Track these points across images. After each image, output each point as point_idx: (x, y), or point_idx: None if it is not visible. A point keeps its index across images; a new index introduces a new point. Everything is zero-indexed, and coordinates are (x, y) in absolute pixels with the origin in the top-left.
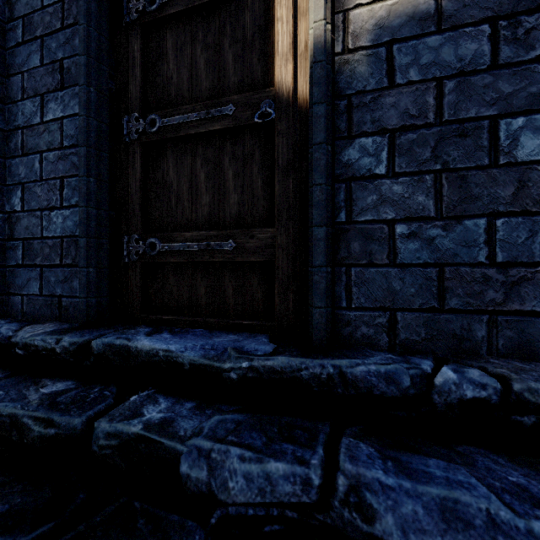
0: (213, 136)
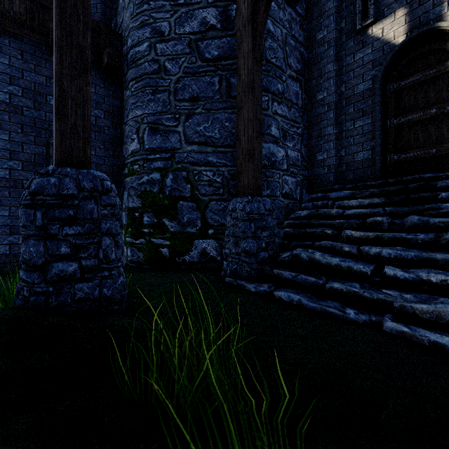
0: (425, 119)
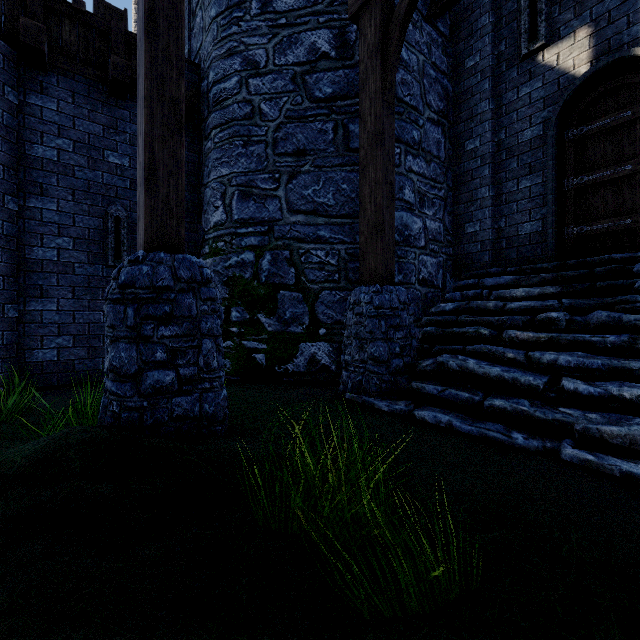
0: (616, 179)
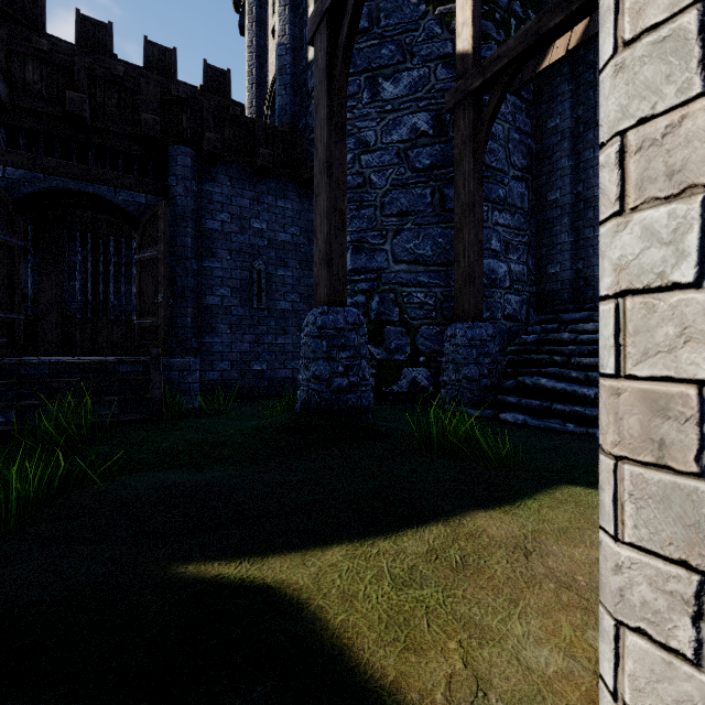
0: None
